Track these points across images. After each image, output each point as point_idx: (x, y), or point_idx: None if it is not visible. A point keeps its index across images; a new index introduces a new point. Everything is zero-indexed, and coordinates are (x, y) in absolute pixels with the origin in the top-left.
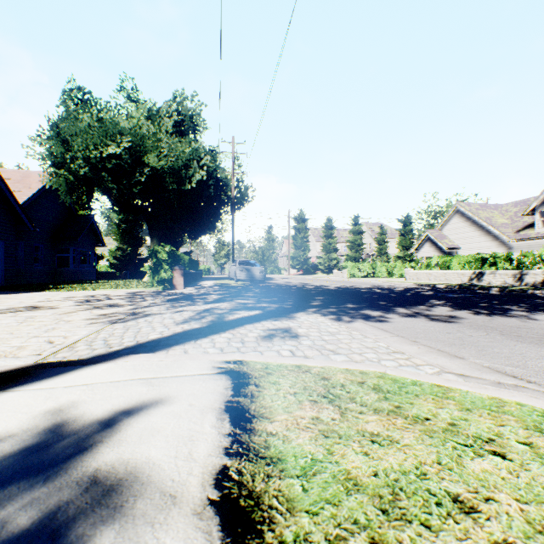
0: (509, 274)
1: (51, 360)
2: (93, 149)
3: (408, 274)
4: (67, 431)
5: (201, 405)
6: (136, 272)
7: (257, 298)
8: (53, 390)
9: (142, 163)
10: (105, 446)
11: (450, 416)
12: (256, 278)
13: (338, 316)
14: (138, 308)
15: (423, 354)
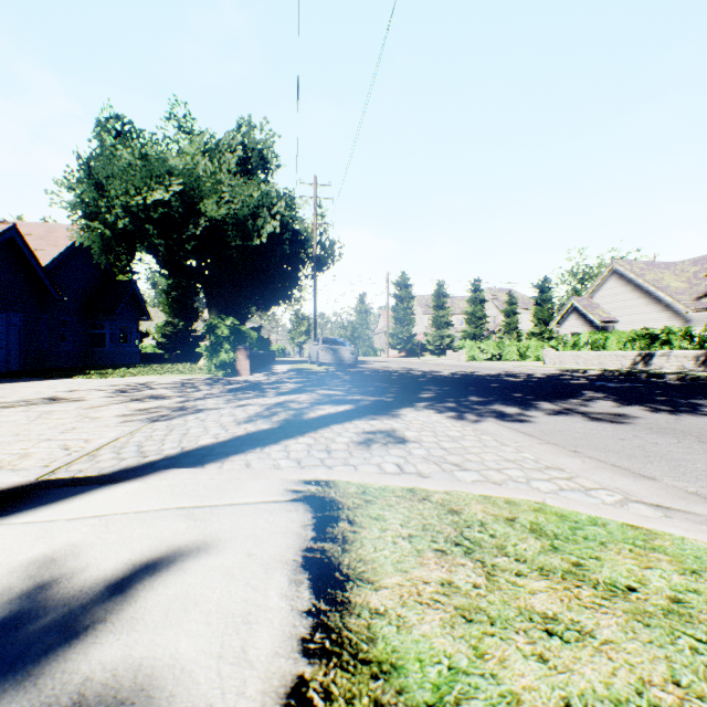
0: (689, 357)
1: (61, 475)
2: (135, 194)
3: (548, 357)
4: (54, 599)
5: (266, 556)
6: (190, 353)
7: (347, 388)
8: (49, 525)
9: (197, 212)
10: (108, 631)
11: (669, 585)
12: (344, 361)
13: (459, 413)
14: (188, 400)
15: (592, 472)
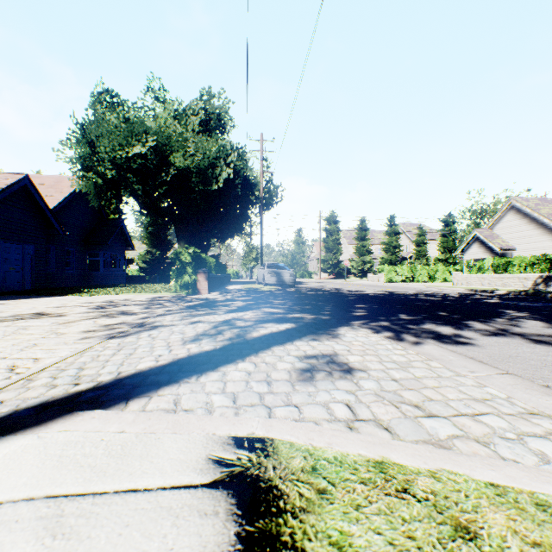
0: None
1: None
2: (119, 150)
3: (456, 279)
4: None
5: None
6: (165, 276)
7: (288, 306)
8: None
9: (168, 163)
10: None
11: None
12: (285, 282)
13: (396, 333)
14: (150, 316)
15: None
